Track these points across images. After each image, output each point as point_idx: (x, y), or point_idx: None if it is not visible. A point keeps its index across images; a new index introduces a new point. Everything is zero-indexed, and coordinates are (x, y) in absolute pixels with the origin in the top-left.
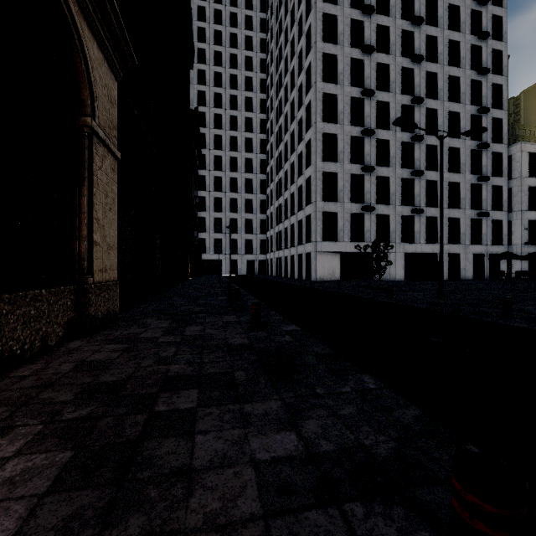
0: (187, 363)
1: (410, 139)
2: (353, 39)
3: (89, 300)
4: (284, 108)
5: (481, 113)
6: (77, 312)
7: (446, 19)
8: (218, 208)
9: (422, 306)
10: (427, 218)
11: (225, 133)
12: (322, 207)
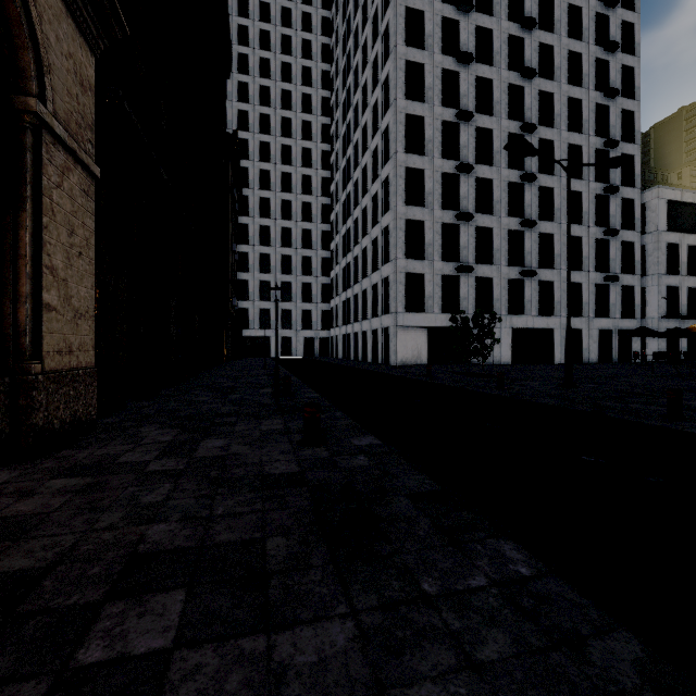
0: (182, 520)
1: (519, 179)
2: (446, 44)
3: (32, 401)
4: (353, 135)
5: (609, 147)
6: (10, 422)
7: (565, 24)
8: (265, 269)
9: (549, 401)
10: (540, 282)
11: (275, 168)
12: (404, 266)
